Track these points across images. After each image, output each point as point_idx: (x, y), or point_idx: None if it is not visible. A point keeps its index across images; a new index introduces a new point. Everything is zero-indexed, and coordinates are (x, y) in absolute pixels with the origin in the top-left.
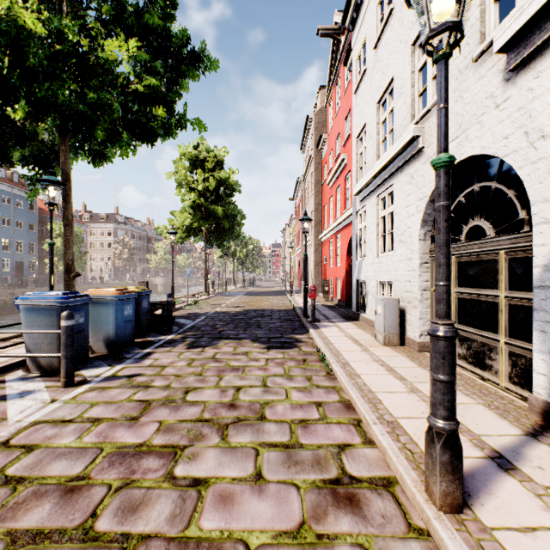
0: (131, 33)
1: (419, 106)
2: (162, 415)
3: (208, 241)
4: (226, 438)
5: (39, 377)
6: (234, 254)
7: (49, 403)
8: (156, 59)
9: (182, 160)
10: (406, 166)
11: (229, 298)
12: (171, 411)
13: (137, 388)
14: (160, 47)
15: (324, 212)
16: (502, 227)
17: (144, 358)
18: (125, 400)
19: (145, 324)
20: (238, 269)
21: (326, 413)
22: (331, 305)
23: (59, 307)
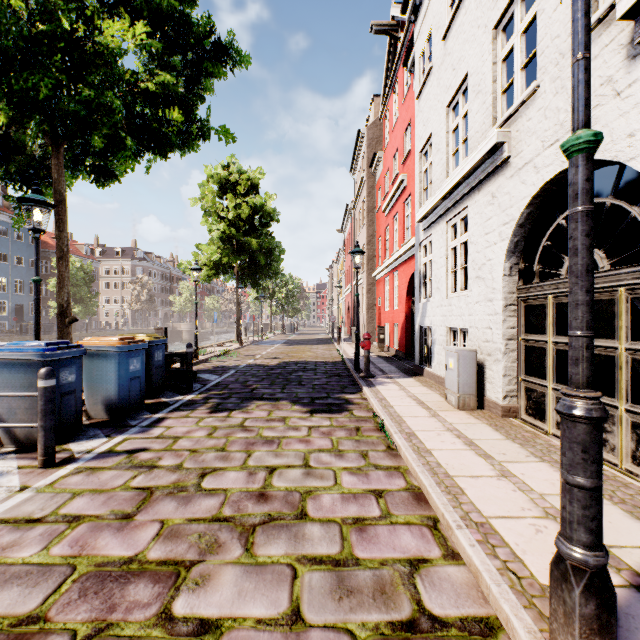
0: (141, 19)
1: (503, 106)
2: (166, 511)
3: (240, 280)
4: (251, 549)
5: (13, 453)
6: (271, 296)
7: (16, 492)
8: (173, 52)
9: (210, 183)
10: (485, 182)
11: (265, 348)
12: (179, 504)
13: (138, 470)
14: (177, 37)
15: (378, 245)
16: (621, 256)
17: (153, 426)
18: (119, 488)
19: (159, 381)
20: (277, 313)
21: (390, 508)
22: (387, 356)
23: (40, 361)
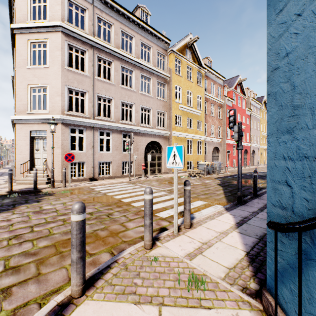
0: None
1: None
2: None
3: None
4: None
5: None
6: None
7: None
8: None
9: None
10: None
11: None
12: None
13: None
14: None
15: None
16: None
17: None
18: None
19: None
20: None
21: None
22: None
23: None
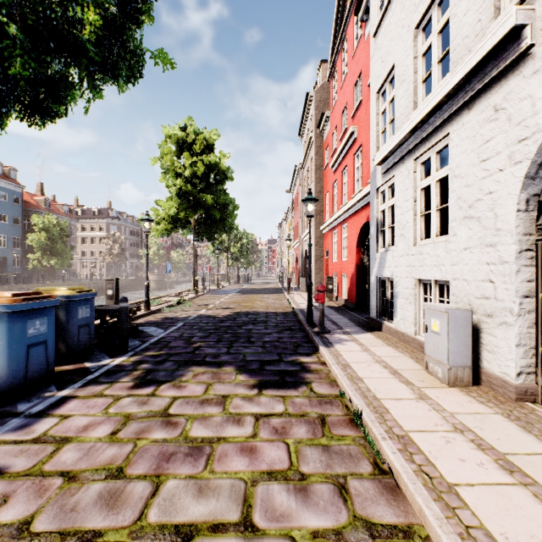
0: None
1: None
2: None
3: (197, 234)
4: None
5: None
6: (227, 249)
7: None
8: None
9: (168, 143)
10: (481, 95)
11: (219, 297)
12: None
13: None
14: None
15: (326, 201)
16: None
17: (44, 415)
18: None
19: (84, 341)
20: (233, 265)
21: None
22: (337, 306)
23: None
